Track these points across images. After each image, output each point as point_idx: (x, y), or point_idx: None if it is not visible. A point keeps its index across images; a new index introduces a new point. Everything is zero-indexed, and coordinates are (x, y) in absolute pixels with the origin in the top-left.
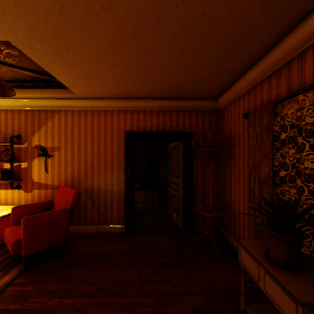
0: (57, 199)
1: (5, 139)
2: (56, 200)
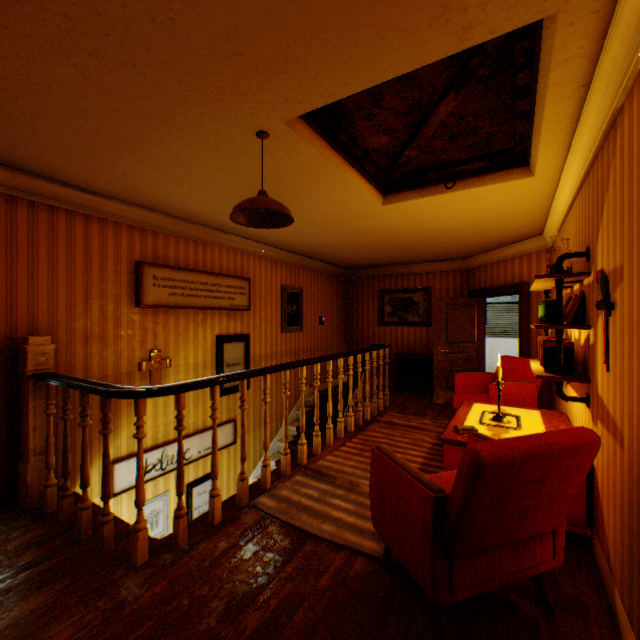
0: None
1: (580, 266)
2: None
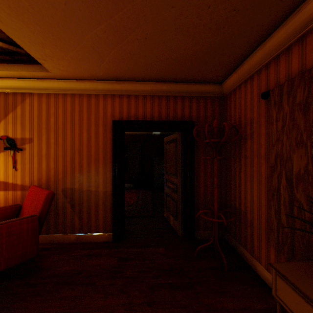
0: (26, 203)
1: None
2: (25, 204)
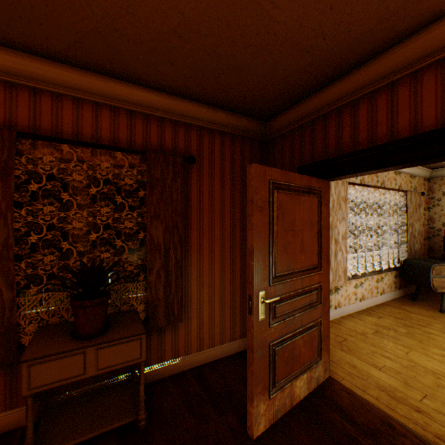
0: None
1: None
2: None
